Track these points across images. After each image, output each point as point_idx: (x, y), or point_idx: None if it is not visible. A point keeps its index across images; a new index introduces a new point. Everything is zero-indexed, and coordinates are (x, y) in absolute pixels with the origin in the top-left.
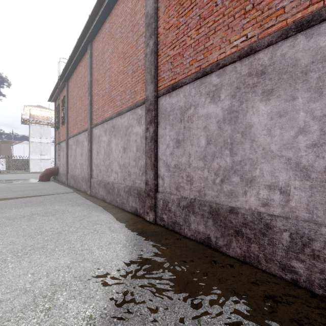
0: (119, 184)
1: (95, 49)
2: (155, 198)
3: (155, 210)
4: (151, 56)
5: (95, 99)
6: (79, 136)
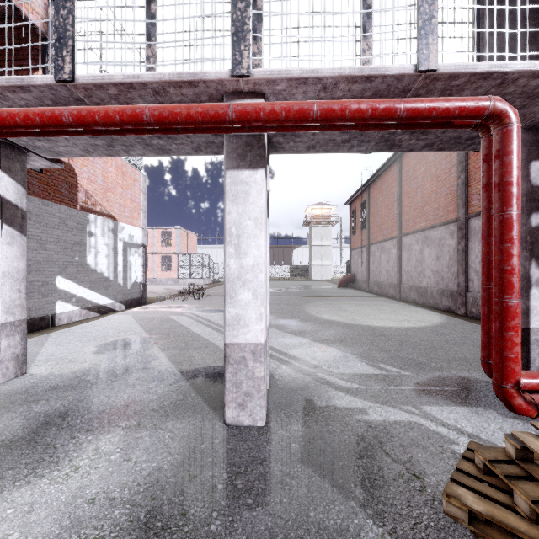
0: (432, 288)
1: (405, 163)
2: (466, 297)
3: (466, 306)
4: (462, 187)
5: (405, 210)
6: (384, 243)
